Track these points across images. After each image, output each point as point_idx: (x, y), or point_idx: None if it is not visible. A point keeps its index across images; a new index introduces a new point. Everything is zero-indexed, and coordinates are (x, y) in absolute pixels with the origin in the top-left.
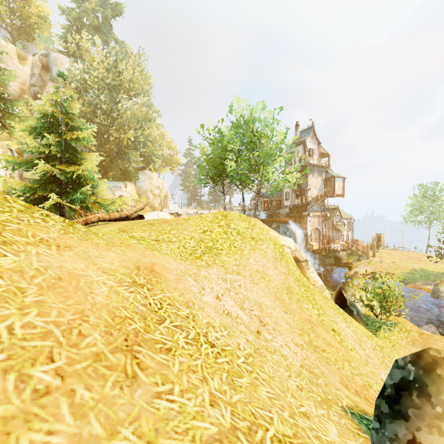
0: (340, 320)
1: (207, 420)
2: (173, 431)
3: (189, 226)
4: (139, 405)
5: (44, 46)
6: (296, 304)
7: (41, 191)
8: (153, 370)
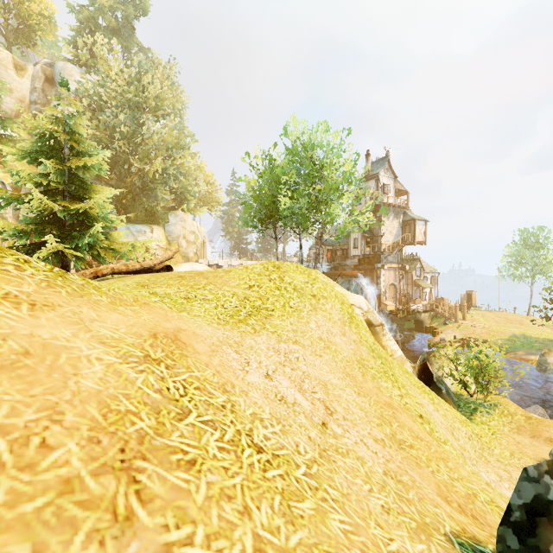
0: (427, 402)
1: None
2: None
3: (230, 280)
4: None
5: (49, 53)
6: (372, 383)
7: (36, 234)
8: (163, 501)
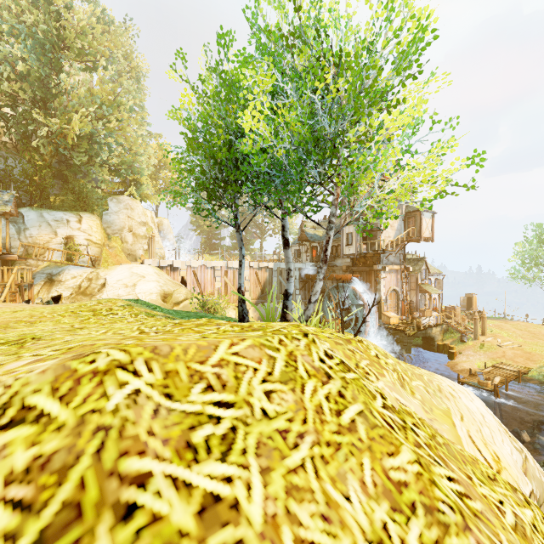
0: None
1: None
2: None
3: None
4: None
5: None
6: None
7: None
8: None
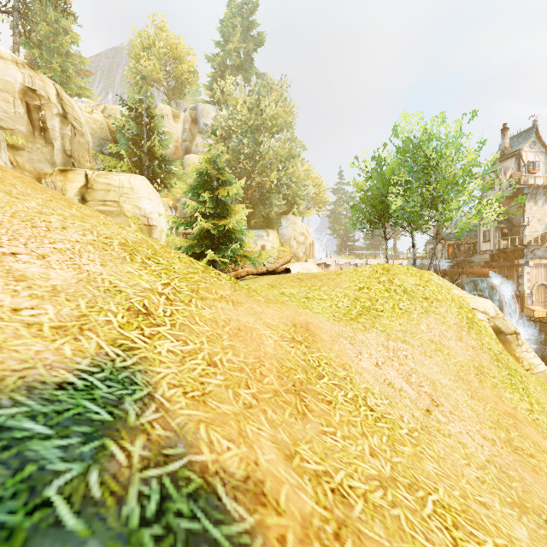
0: None
1: (367, 464)
2: (338, 459)
3: (341, 282)
4: (311, 434)
5: (193, 99)
6: (490, 390)
7: (198, 246)
8: (318, 413)
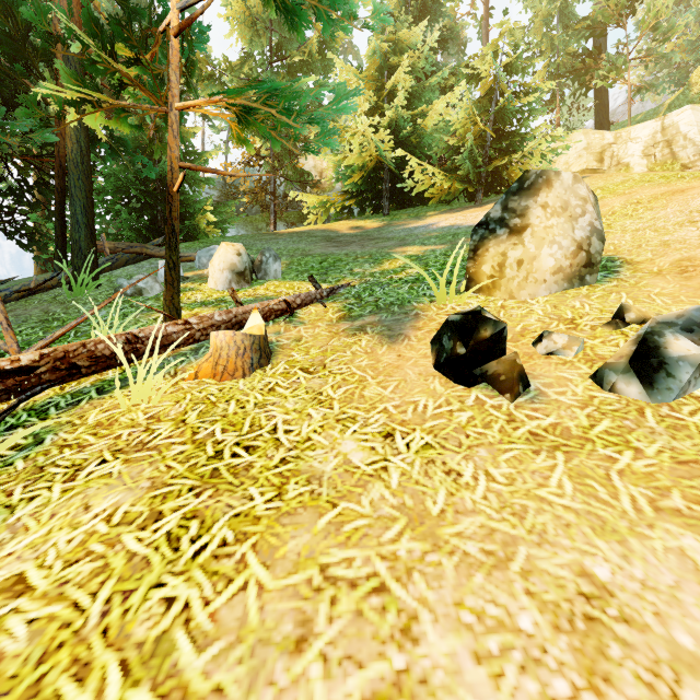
0: None
1: None
2: None
3: None
4: None
5: None
6: None
7: None
8: None
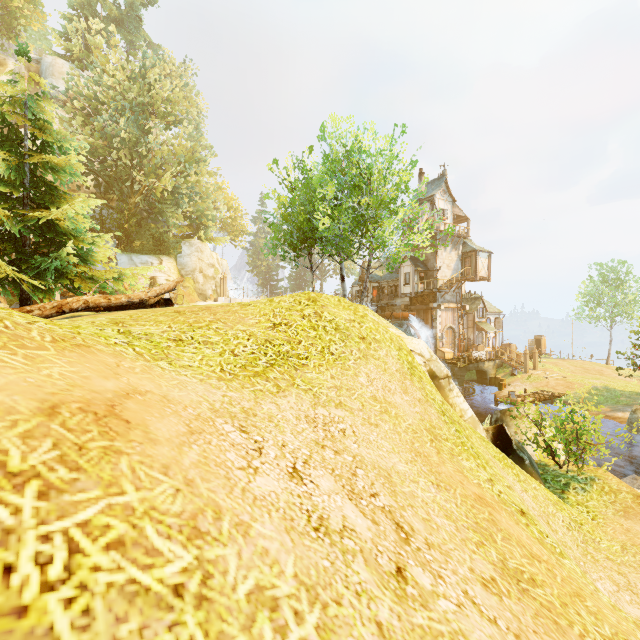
0: (512, 480)
1: None
2: None
3: (247, 316)
4: None
5: (36, 48)
6: (451, 464)
7: None
8: None
